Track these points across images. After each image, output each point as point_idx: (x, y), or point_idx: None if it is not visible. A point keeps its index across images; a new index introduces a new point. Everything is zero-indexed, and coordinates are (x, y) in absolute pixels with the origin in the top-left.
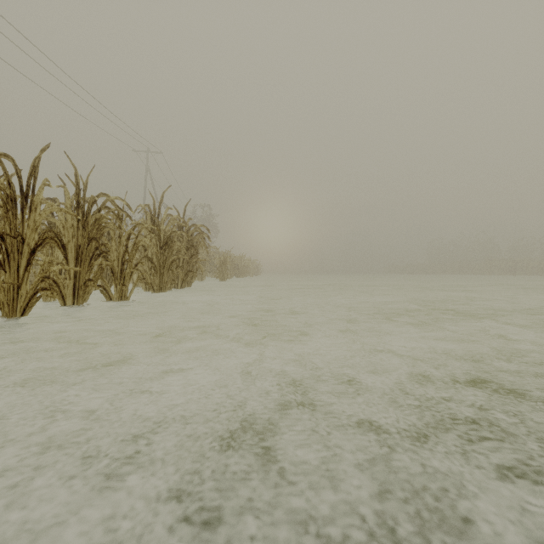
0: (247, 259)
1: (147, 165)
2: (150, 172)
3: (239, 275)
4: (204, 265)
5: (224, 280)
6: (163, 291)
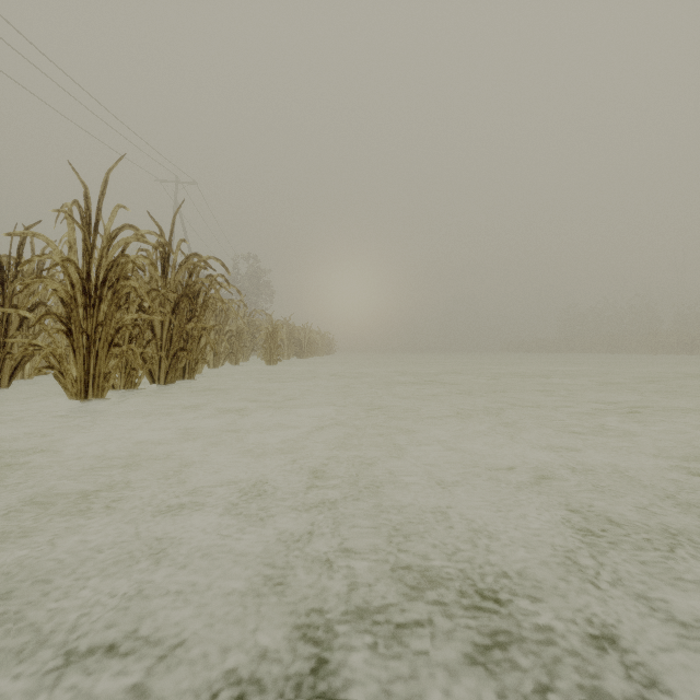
0: (314, 331)
1: (176, 200)
2: (179, 211)
3: (302, 355)
4: (240, 339)
5: (274, 364)
6: (97, 395)
